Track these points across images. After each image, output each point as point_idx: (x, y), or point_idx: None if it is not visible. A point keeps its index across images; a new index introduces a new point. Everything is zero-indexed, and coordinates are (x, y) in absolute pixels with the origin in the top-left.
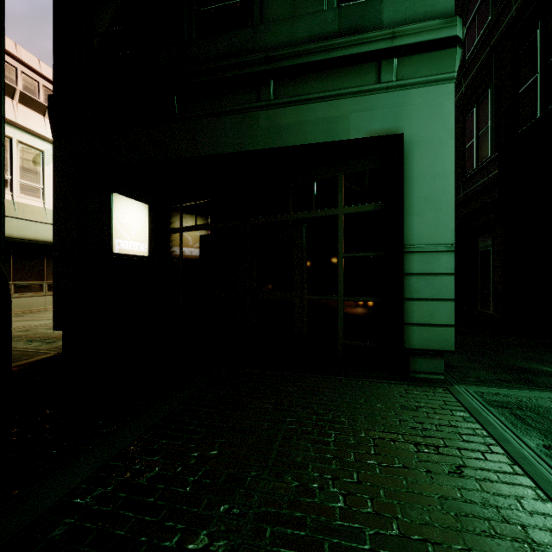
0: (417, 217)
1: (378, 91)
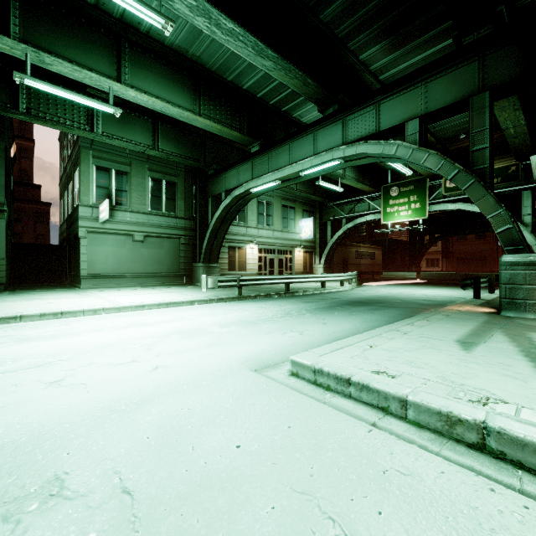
0: None
1: None
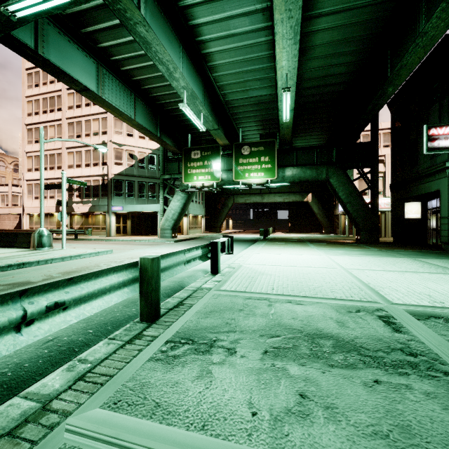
0: (442, 210)
1: (436, 180)
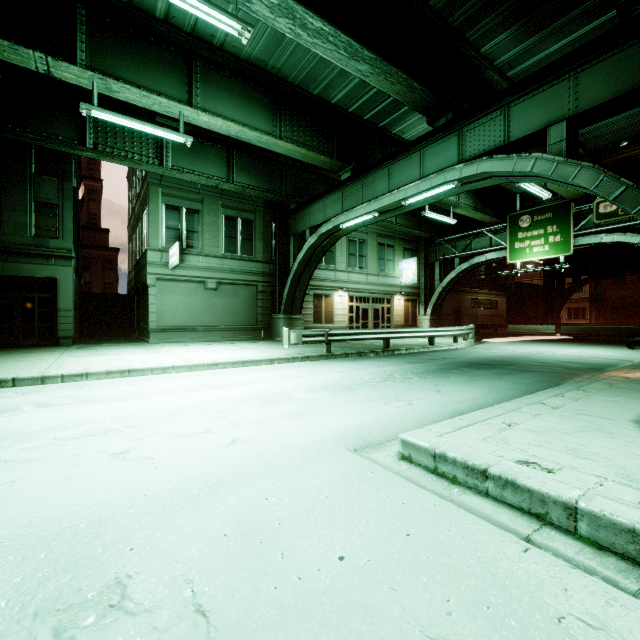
0: (62, 301)
1: (48, 265)
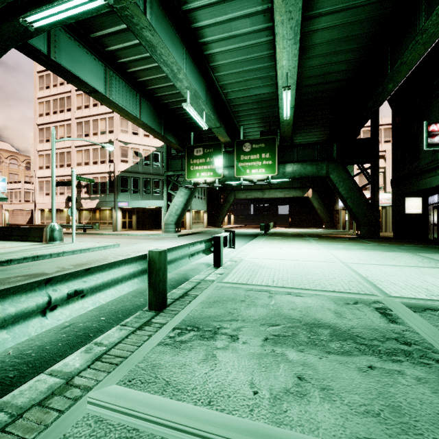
0: None
1: (437, 175)
